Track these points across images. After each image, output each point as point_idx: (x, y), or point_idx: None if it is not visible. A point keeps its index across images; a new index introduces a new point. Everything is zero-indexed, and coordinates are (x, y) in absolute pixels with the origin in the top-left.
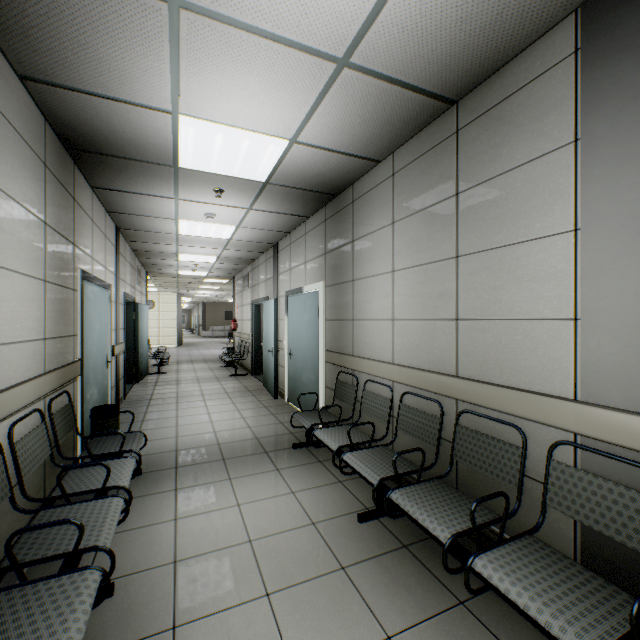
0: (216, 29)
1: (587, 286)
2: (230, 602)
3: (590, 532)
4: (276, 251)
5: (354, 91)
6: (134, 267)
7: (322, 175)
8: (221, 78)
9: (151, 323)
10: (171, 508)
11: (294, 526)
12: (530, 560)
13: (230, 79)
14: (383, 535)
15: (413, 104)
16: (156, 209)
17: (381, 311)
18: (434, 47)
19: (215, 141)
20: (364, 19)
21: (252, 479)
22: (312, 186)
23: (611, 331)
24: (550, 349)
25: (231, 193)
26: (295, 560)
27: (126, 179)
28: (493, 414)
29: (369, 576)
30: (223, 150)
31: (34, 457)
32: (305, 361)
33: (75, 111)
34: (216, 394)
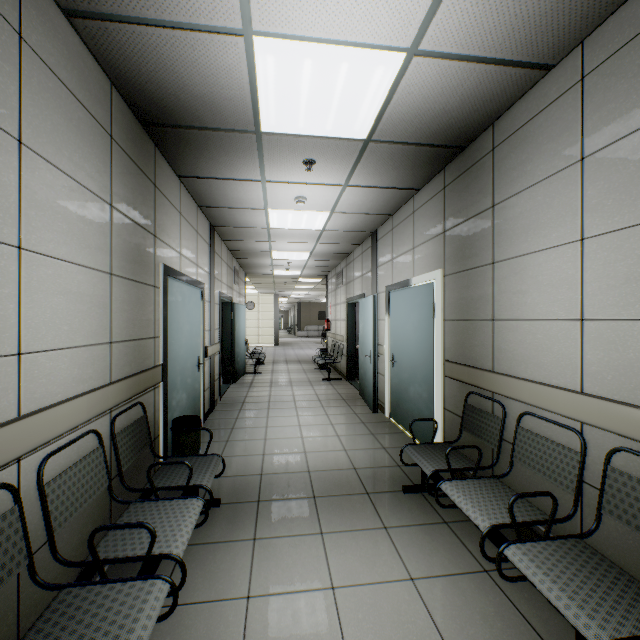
0: None
1: None
2: None
3: None
4: (374, 240)
5: None
6: (231, 267)
7: (448, 113)
8: None
9: (251, 323)
10: (245, 573)
11: None
12: None
13: None
14: None
15: None
16: (244, 198)
17: (553, 306)
18: None
19: (301, 77)
20: None
21: (350, 539)
22: (430, 137)
23: None
24: None
25: (323, 164)
26: None
27: (208, 160)
28: None
29: None
30: (312, 92)
31: (79, 496)
32: (413, 372)
33: (135, 61)
34: (308, 401)
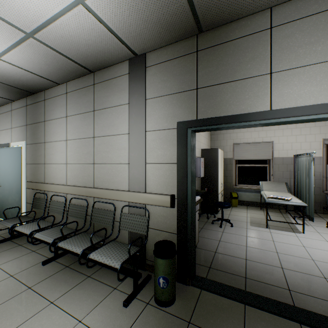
0: None
1: (131, 153)
2: None
3: (132, 233)
4: None
5: (39, 49)
6: None
7: (22, 81)
8: None
9: None
10: None
11: None
12: (110, 248)
13: None
14: (56, 266)
15: (73, 66)
16: None
17: (61, 159)
18: (79, 49)
19: None
20: (40, 24)
21: None
22: (15, 84)
23: (136, 167)
24: (123, 174)
25: None
26: None
27: None
28: (106, 200)
29: (45, 285)
30: None
31: None
32: (11, 189)
33: None
34: None
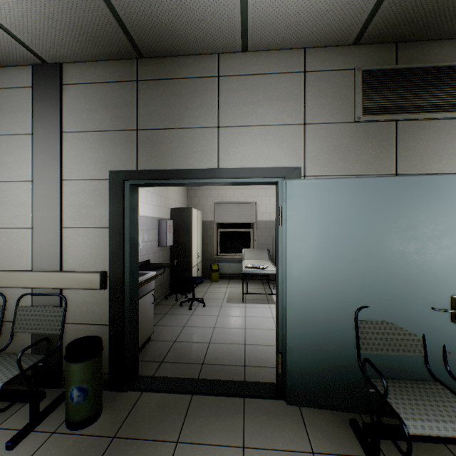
0: None
1: (36, 211)
2: None
3: (38, 336)
4: None
5: None
6: None
7: None
8: None
9: None
10: None
11: None
12: None
13: None
14: None
15: None
16: None
17: None
18: None
19: None
20: None
21: None
22: None
23: (46, 234)
24: (21, 245)
25: None
26: None
27: None
28: None
29: None
30: None
31: None
32: None
33: None
34: None
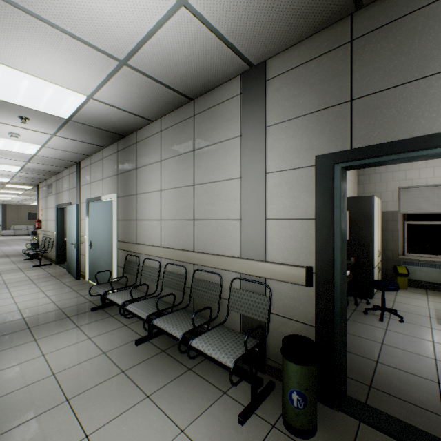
0: (25, 17)
1: (244, 204)
2: (37, 413)
3: (245, 317)
4: (79, 168)
5: (132, 79)
6: None
7: (114, 122)
8: (28, 46)
9: None
10: None
11: (90, 357)
12: (218, 335)
13: (36, 48)
14: (151, 348)
15: (170, 95)
16: None
17: (154, 214)
18: (177, 70)
19: (21, 84)
20: (135, 45)
21: (56, 336)
22: (107, 127)
23: (252, 225)
24: (232, 234)
25: (36, 121)
26: (90, 376)
27: None
28: (210, 269)
29: (140, 371)
30: (29, 91)
31: None
32: (102, 249)
33: None
34: (20, 282)
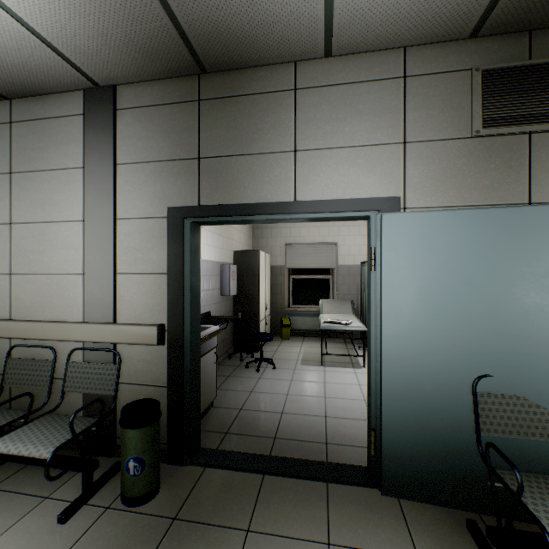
0: None
1: (88, 255)
2: None
3: (89, 396)
4: None
5: None
6: None
7: None
8: None
9: None
10: None
11: None
12: (39, 426)
13: None
14: None
15: None
16: None
17: None
18: None
19: None
20: None
21: None
22: None
23: (98, 280)
24: (72, 293)
25: None
26: None
27: None
28: (39, 343)
29: None
30: None
31: None
32: None
33: None
34: None
